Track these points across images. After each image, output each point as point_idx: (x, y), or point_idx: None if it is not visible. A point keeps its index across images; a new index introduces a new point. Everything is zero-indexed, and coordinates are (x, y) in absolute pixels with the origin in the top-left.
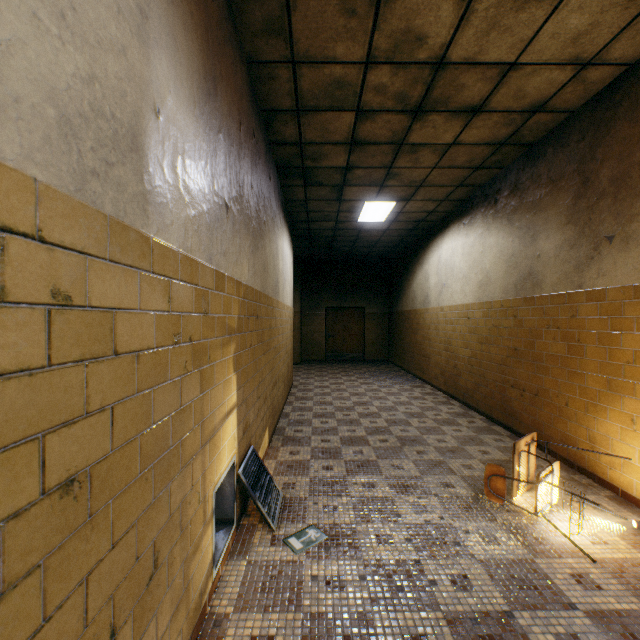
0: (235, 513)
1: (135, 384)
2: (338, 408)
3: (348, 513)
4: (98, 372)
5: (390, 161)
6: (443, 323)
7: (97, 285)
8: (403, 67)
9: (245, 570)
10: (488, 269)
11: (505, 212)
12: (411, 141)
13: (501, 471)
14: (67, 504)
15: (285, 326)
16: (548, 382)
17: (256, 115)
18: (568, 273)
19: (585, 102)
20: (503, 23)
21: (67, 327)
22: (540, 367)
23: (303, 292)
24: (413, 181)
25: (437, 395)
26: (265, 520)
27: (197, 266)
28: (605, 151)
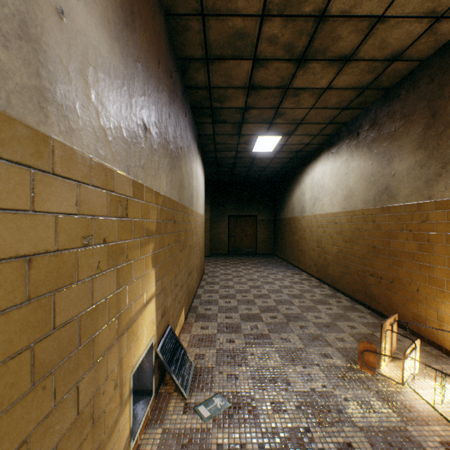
0: (154, 385)
1: (25, 291)
2: (238, 291)
3: (247, 382)
4: None
5: (278, 103)
6: (316, 227)
7: None
8: (292, 19)
9: (160, 438)
10: (351, 186)
11: (365, 142)
12: (295, 86)
13: (373, 348)
14: None
15: (198, 229)
16: (402, 272)
17: (173, 61)
18: (419, 187)
19: (434, 52)
20: None
21: None
22: (395, 261)
23: (212, 204)
24: (295, 119)
25: (311, 280)
26: (179, 390)
27: (112, 174)
28: None
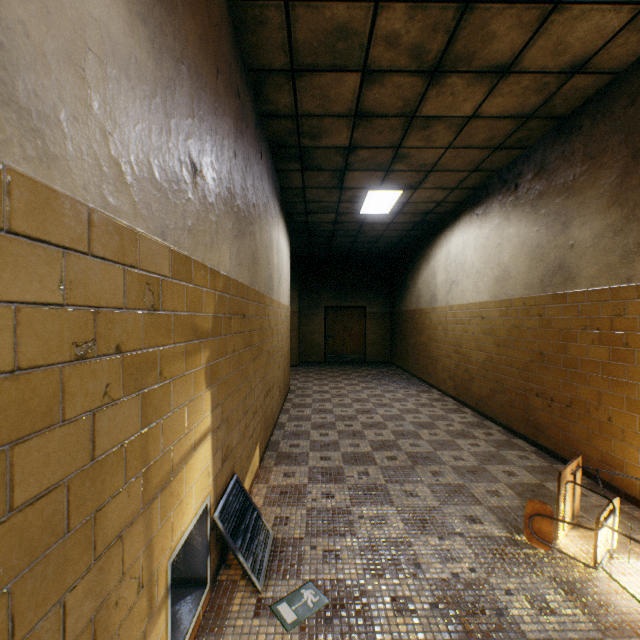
0: (209, 570)
1: None
2: (339, 417)
3: (354, 562)
4: None
5: (399, 139)
6: (452, 323)
7: None
8: (422, 7)
9: None
10: (507, 263)
11: (528, 198)
12: (424, 113)
13: (547, 510)
14: None
15: (281, 326)
16: (585, 392)
17: (242, 73)
18: (612, 264)
19: (636, 59)
20: None
21: None
22: (574, 374)
23: (301, 291)
24: (423, 165)
25: (446, 401)
26: (248, 577)
27: (134, 238)
28: None
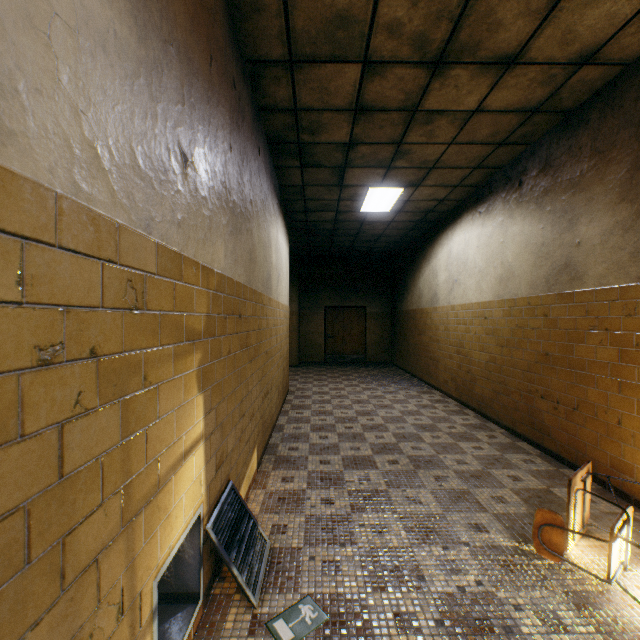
0: (201, 584)
1: None
2: (339, 419)
3: (355, 575)
4: None
5: (400, 134)
6: (454, 323)
7: None
8: None
9: None
10: (510, 262)
11: (533, 195)
12: (427, 107)
13: (558, 520)
14: None
15: (280, 327)
16: (592, 394)
17: (238, 63)
18: (622, 262)
19: None
20: None
21: None
22: (581, 376)
23: (301, 290)
24: (425, 161)
25: (448, 403)
26: (243, 591)
27: (113, 230)
28: None
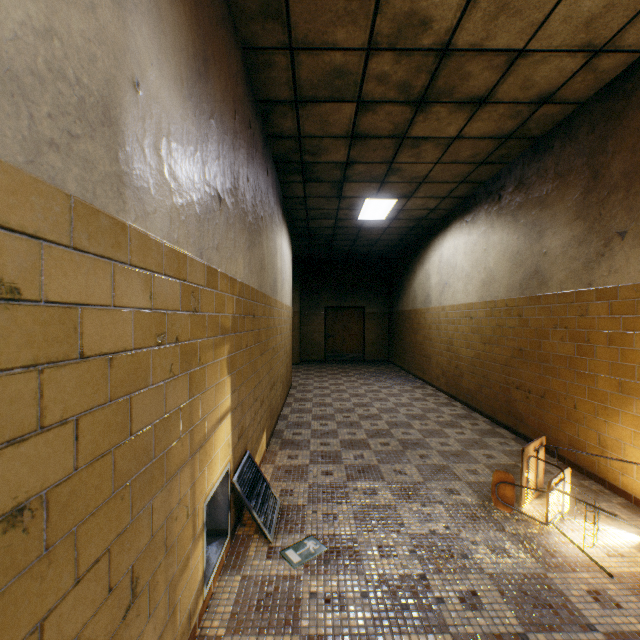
0: (229, 524)
1: (107, 391)
2: (338, 410)
3: (349, 522)
4: (57, 379)
5: (391, 156)
6: (445, 323)
7: (56, 276)
8: (406, 54)
9: (239, 586)
10: (492, 267)
11: (510, 209)
12: (413, 134)
13: (510, 478)
14: (13, 539)
15: (284, 326)
16: (555, 384)
17: (252, 105)
18: (577, 271)
19: (595, 93)
20: (513, 5)
21: (13, 325)
22: (547, 368)
23: (302, 292)
24: (415, 177)
25: (439, 396)
26: (261, 531)
27: (185, 260)
28: (617, 143)
